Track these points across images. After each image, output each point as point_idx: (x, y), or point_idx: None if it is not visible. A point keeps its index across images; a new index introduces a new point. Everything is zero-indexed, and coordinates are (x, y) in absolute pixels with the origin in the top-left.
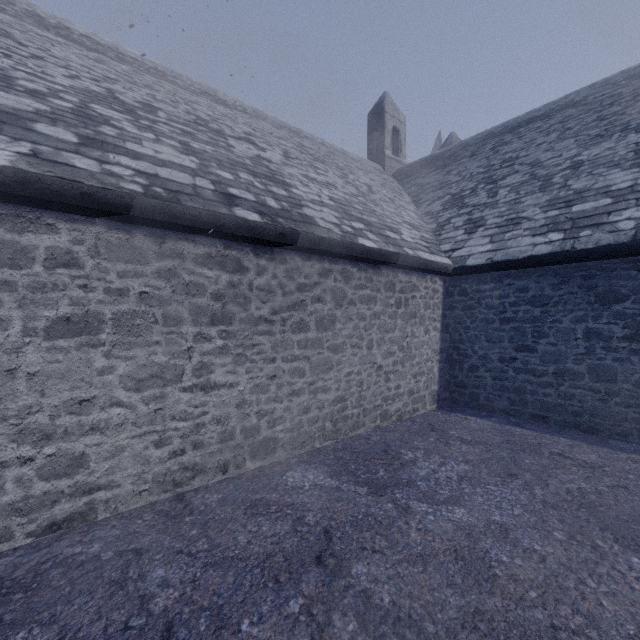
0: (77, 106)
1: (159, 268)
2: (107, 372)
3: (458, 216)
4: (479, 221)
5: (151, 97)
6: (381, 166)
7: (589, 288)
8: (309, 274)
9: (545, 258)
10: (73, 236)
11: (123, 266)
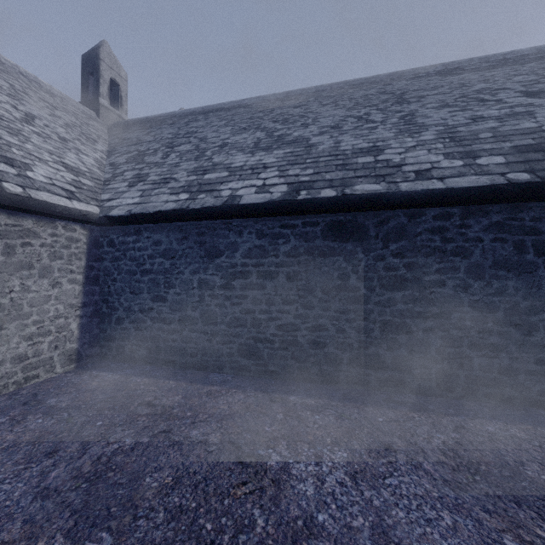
0: None
1: None
2: None
3: (132, 170)
4: (144, 176)
5: None
6: (96, 113)
7: (201, 244)
8: None
9: (169, 214)
10: None
11: None
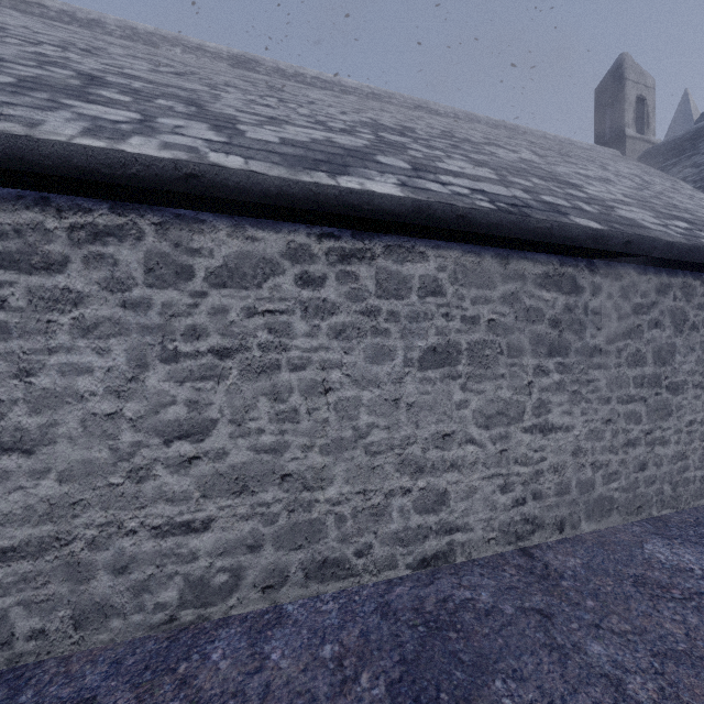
0: (375, 137)
1: (503, 292)
2: (462, 406)
3: None
4: None
5: (396, 119)
6: (619, 151)
7: None
8: (645, 292)
9: None
10: (438, 263)
11: (475, 292)
